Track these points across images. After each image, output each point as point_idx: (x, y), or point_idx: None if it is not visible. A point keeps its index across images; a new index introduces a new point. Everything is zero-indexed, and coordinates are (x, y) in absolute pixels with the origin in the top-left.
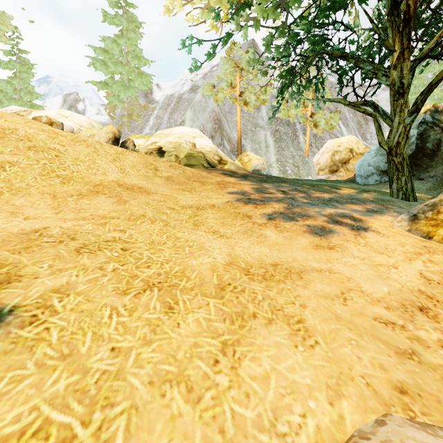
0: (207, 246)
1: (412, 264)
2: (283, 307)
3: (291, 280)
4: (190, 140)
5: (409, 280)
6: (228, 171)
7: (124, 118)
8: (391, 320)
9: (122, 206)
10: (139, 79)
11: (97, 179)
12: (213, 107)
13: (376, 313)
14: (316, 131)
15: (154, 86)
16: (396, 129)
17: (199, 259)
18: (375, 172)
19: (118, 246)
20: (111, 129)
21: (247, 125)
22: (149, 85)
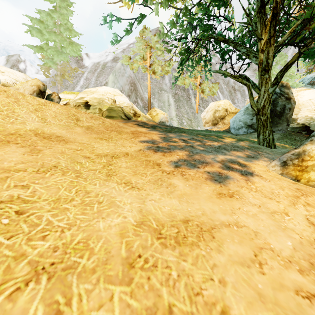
0: (117, 200)
1: (297, 208)
2: (202, 288)
3: (204, 242)
4: (111, 97)
5: (303, 229)
6: (141, 122)
7: (57, 76)
8: (311, 290)
9: (34, 156)
10: (70, 47)
11: (13, 128)
12: (130, 74)
13: (295, 281)
14: (203, 95)
15: (84, 54)
16: (263, 96)
17: (108, 220)
18: (244, 126)
19: (13, 208)
20: (35, 83)
21: (155, 89)
22: (79, 52)
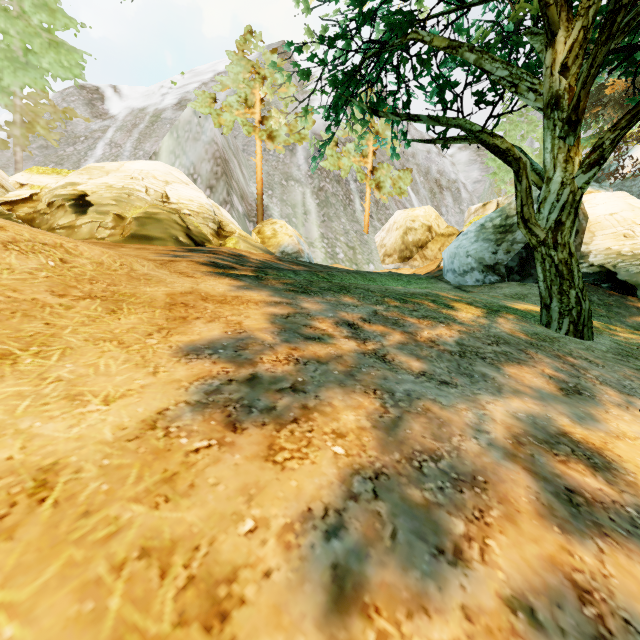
0: None
1: None
2: None
3: None
4: (155, 187)
5: None
6: (228, 255)
7: (13, 127)
8: None
9: None
10: (52, 55)
11: None
12: (213, 136)
13: None
14: (379, 195)
15: (107, 88)
16: (558, 195)
17: None
18: (476, 267)
19: None
20: None
21: (274, 175)
22: (77, 71)
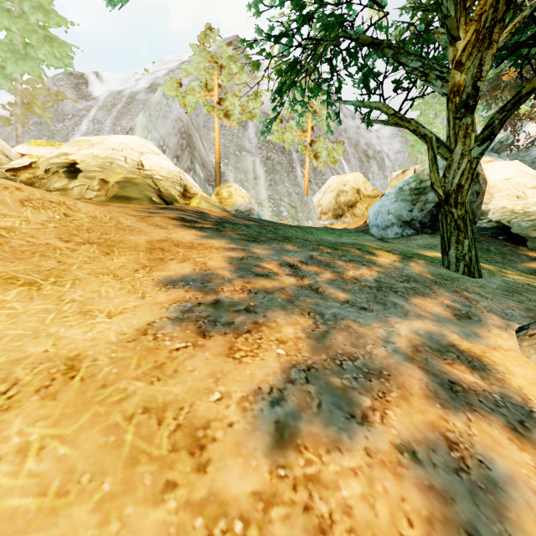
0: None
1: None
2: None
3: None
4: (132, 156)
5: None
6: (193, 212)
7: (14, 107)
8: None
9: None
10: (46, 48)
11: None
12: (179, 114)
13: None
14: (317, 163)
15: (90, 74)
16: (458, 163)
17: None
18: (396, 223)
19: None
20: None
21: (229, 147)
22: (67, 61)
